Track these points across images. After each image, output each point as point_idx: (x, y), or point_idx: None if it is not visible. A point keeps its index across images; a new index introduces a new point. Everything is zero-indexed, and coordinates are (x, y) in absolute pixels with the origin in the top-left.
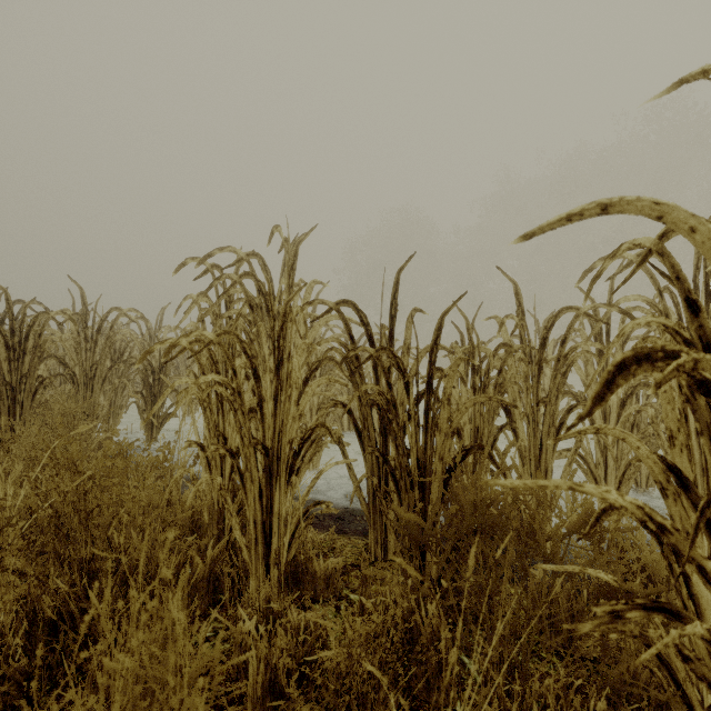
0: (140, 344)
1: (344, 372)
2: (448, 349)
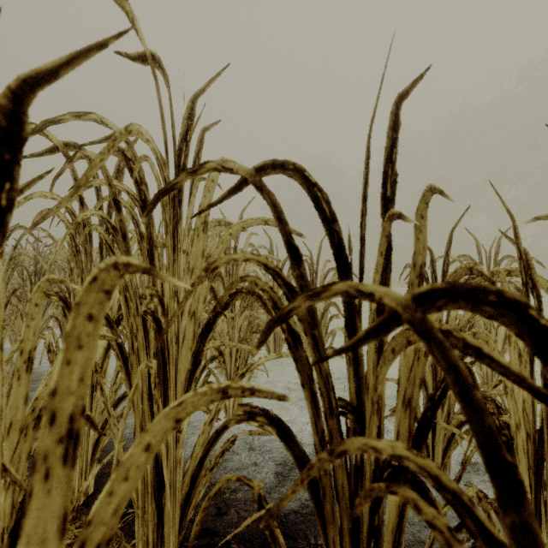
0: (61, 266)
1: (272, 313)
2: (486, 276)
